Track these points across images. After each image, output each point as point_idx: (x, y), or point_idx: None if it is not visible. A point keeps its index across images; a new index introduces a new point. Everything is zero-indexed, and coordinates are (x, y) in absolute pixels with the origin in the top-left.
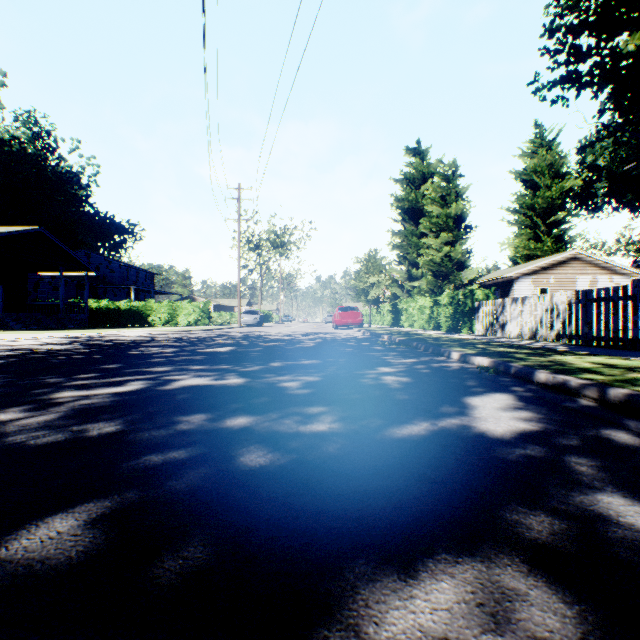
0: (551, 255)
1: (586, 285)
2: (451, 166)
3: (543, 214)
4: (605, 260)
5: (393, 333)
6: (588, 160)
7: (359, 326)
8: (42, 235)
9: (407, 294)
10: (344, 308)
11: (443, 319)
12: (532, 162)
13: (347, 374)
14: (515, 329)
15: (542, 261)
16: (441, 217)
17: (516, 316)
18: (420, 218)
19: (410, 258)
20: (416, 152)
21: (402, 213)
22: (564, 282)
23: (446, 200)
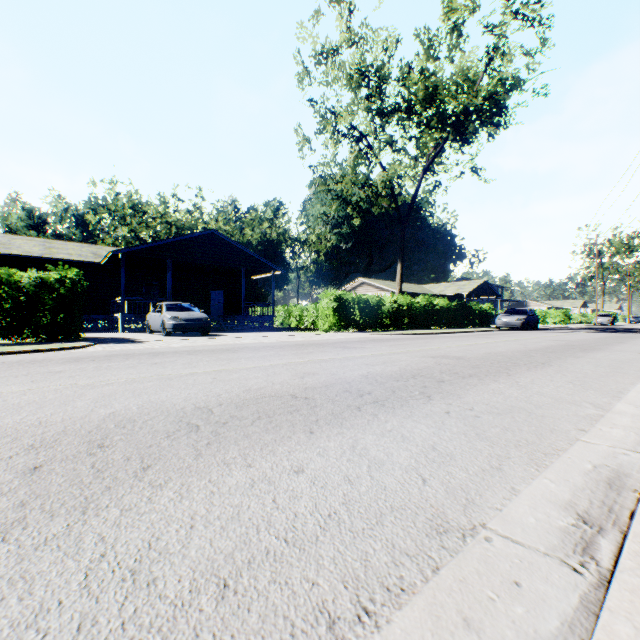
0: None
1: None
2: None
3: None
4: None
5: None
6: None
7: None
8: (483, 282)
9: None
10: None
11: None
12: None
13: None
14: None
15: None
16: None
17: None
18: None
19: None
20: None
21: None
22: None
23: None
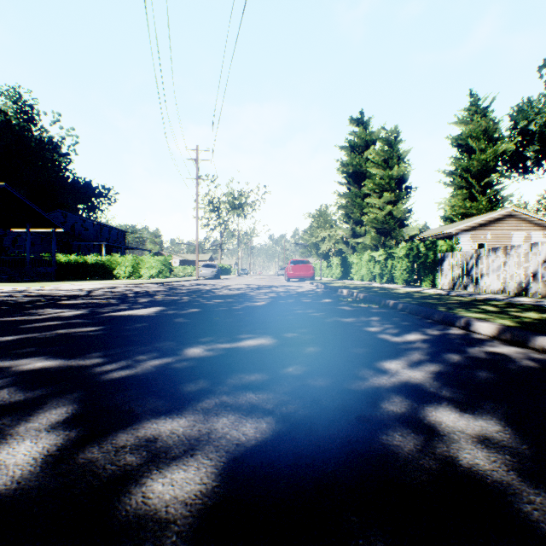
0: (486, 213)
1: (521, 240)
2: (393, 132)
3: (478, 176)
4: (539, 217)
5: (350, 287)
6: (520, 125)
7: (310, 279)
8: (7, 192)
9: (351, 249)
10: (296, 261)
11: (399, 272)
12: (467, 128)
13: (335, 397)
14: (495, 283)
15: (480, 218)
16: (384, 178)
17: (496, 268)
18: (363, 181)
19: (354, 217)
20: (359, 122)
21: (347, 177)
22: (500, 238)
23: (388, 163)
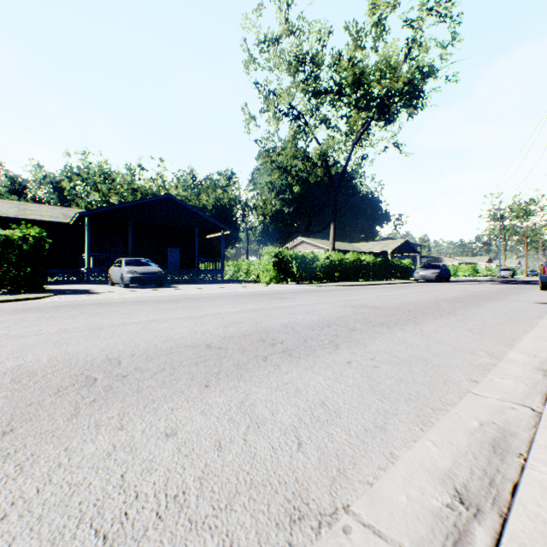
0: None
1: None
2: None
3: None
4: None
5: None
6: None
7: None
8: (405, 241)
9: None
10: None
11: None
12: None
13: None
14: None
15: None
16: None
17: None
18: None
19: None
20: None
21: None
22: None
23: None
